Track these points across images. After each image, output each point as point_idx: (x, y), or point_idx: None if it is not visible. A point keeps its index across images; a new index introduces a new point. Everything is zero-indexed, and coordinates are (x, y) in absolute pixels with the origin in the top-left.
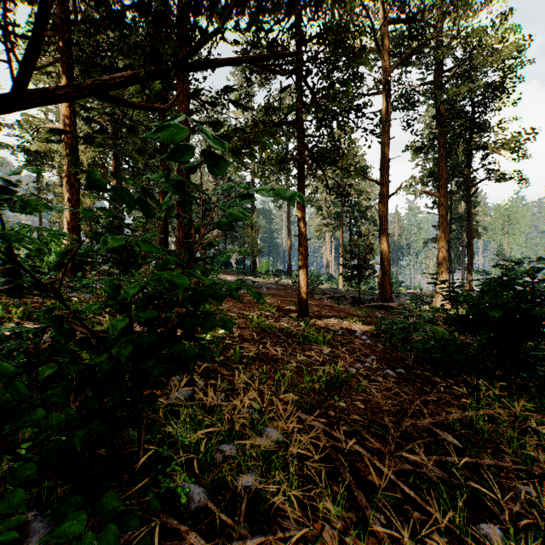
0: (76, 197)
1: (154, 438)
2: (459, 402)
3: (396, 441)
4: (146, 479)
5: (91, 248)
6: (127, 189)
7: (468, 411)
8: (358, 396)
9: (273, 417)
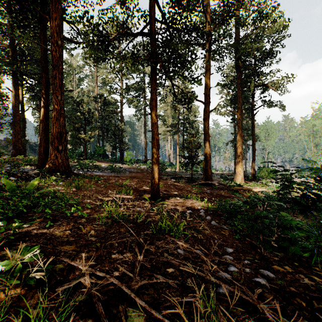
0: None
1: None
2: None
3: None
4: None
5: None
6: None
7: None
8: None
9: None
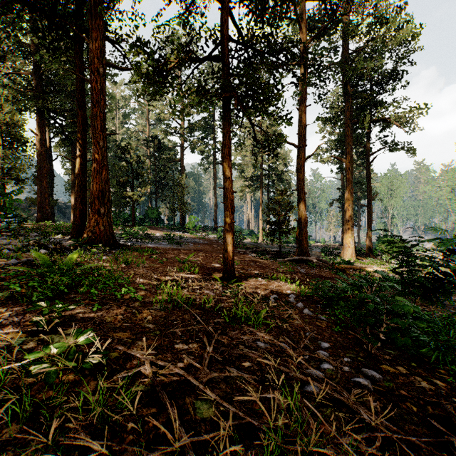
0: None
1: None
2: None
3: None
4: None
5: (4, 202)
6: None
7: None
8: None
9: None
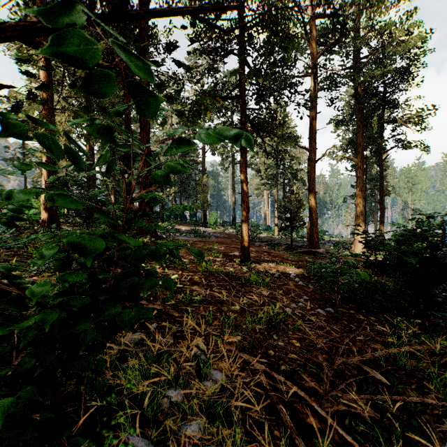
0: (52, 160)
1: (97, 395)
2: (381, 338)
3: (330, 379)
4: (83, 444)
5: None
6: (45, 136)
7: (390, 347)
8: (294, 334)
9: (218, 358)
